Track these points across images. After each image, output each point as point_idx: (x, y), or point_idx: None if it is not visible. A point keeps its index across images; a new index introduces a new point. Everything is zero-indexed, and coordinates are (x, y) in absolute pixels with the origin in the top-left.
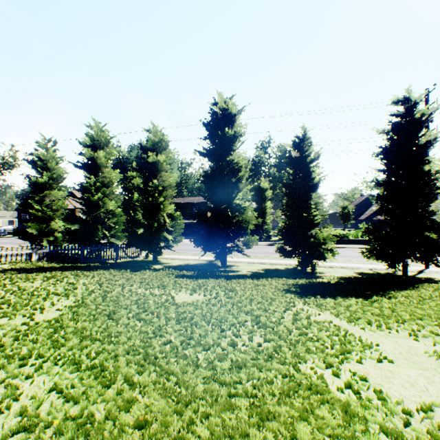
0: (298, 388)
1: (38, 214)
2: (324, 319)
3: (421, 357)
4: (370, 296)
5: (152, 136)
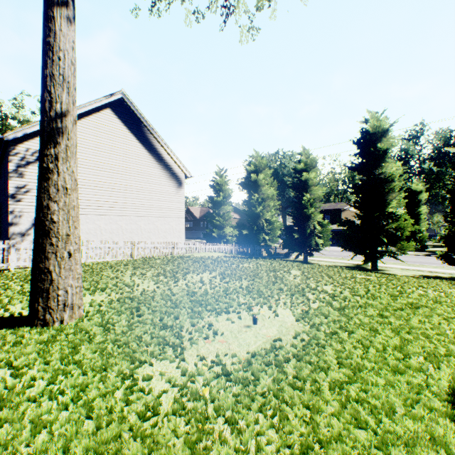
0: None
1: (217, 223)
2: None
3: None
4: None
5: (303, 158)
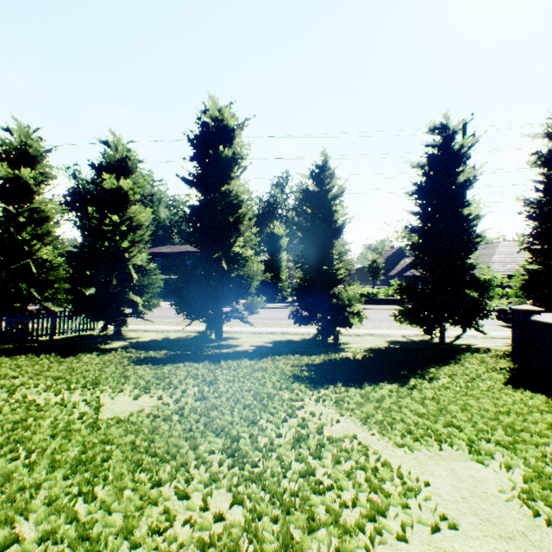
0: None
1: None
2: (345, 433)
3: (496, 505)
4: (407, 378)
5: (112, 151)
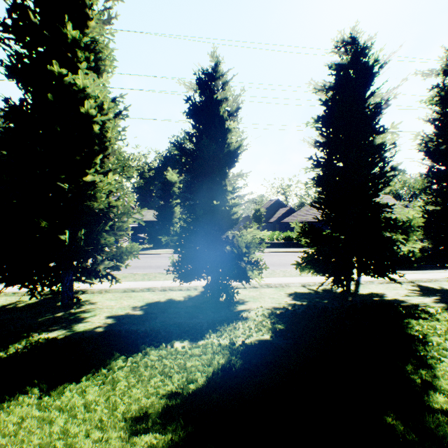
0: None
1: None
2: None
3: None
4: None
5: None
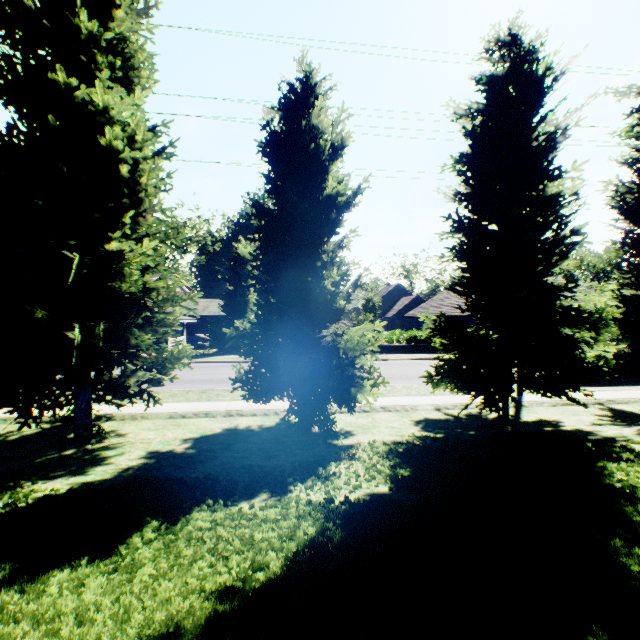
0: None
1: None
2: None
3: None
4: None
5: None
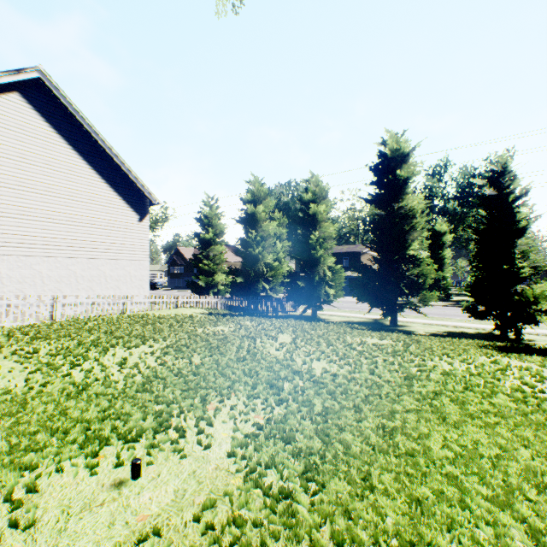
0: (497, 386)
1: (205, 268)
2: (526, 364)
3: None
4: None
5: (311, 186)
